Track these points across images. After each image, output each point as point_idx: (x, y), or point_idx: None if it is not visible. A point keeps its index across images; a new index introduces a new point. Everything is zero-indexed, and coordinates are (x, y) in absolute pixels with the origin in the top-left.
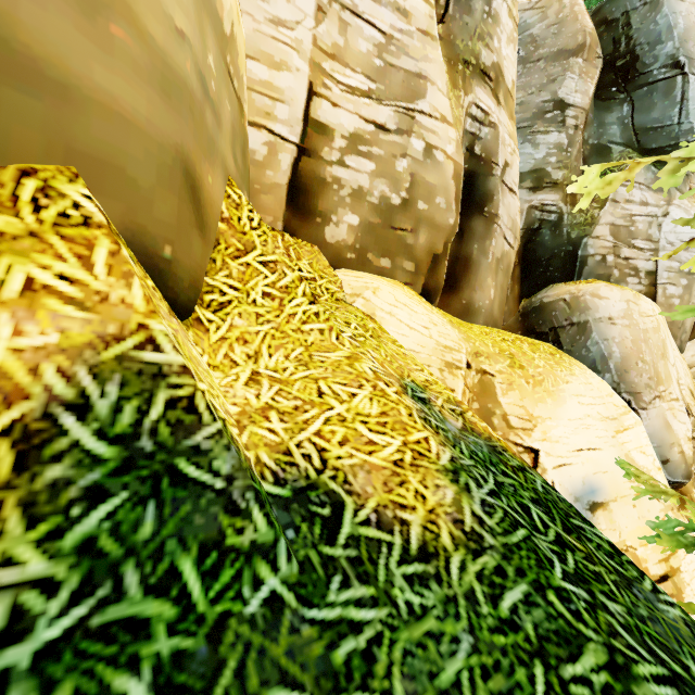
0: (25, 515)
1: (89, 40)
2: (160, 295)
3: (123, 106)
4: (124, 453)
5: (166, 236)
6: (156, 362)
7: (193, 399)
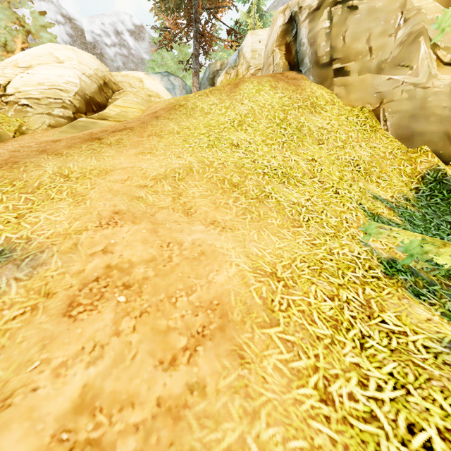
0: (423, 184)
1: (427, 124)
2: (439, 160)
3: (432, 130)
4: (434, 179)
5: (441, 149)
6: (439, 168)
7: (446, 173)
